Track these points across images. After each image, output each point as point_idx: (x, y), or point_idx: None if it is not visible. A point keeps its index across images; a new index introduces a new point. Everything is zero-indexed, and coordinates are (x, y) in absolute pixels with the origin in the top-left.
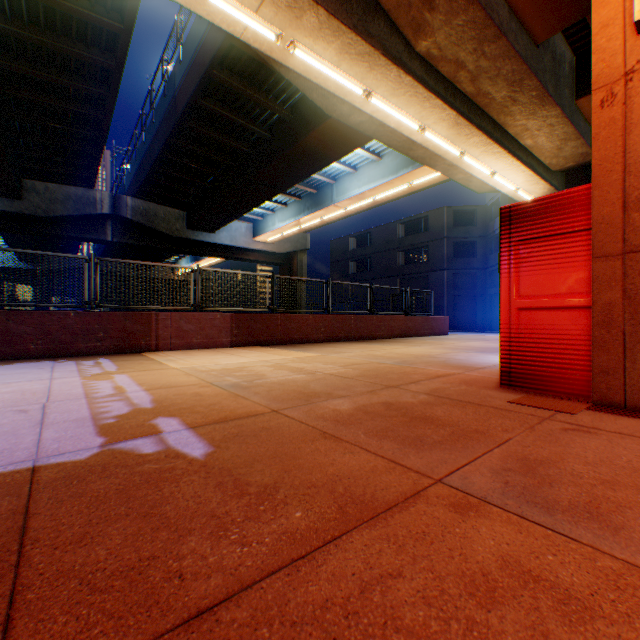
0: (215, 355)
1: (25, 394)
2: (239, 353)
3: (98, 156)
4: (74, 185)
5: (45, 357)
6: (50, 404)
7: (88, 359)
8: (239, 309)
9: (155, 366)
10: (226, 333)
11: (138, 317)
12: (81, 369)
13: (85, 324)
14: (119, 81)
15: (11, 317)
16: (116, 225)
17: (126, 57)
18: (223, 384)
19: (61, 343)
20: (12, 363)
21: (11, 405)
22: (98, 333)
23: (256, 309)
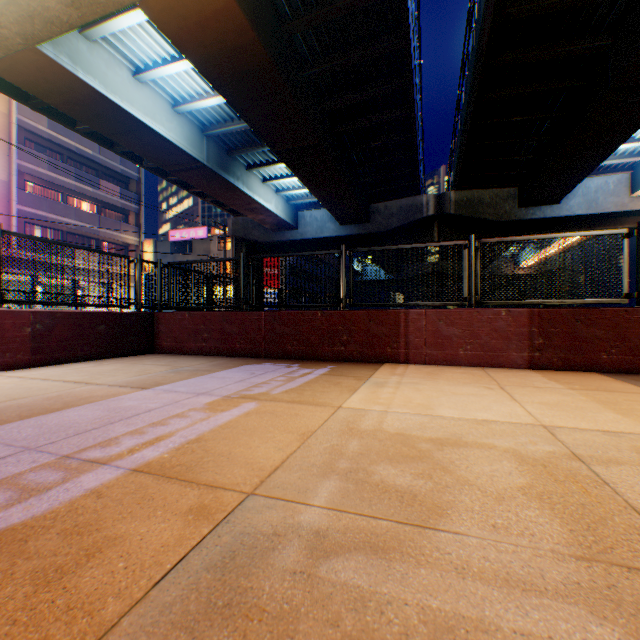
0: (464, 384)
1: (99, 418)
2: (518, 386)
3: (414, 159)
4: (404, 197)
5: (298, 358)
6: (11, 456)
7: (315, 366)
8: (551, 301)
9: (329, 394)
10: (516, 343)
11: (382, 317)
12: (264, 382)
13: (329, 325)
14: (409, 58)
15: (275, 318)
16: (440, 225)
17: (408, 20)
18: (240, 524)
19: (309, 345)
20: (262, 362)
21: (18, 439)
22: (341, 336)
23: (592, 300)
